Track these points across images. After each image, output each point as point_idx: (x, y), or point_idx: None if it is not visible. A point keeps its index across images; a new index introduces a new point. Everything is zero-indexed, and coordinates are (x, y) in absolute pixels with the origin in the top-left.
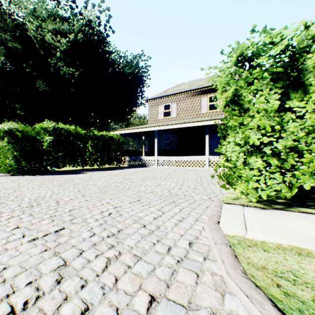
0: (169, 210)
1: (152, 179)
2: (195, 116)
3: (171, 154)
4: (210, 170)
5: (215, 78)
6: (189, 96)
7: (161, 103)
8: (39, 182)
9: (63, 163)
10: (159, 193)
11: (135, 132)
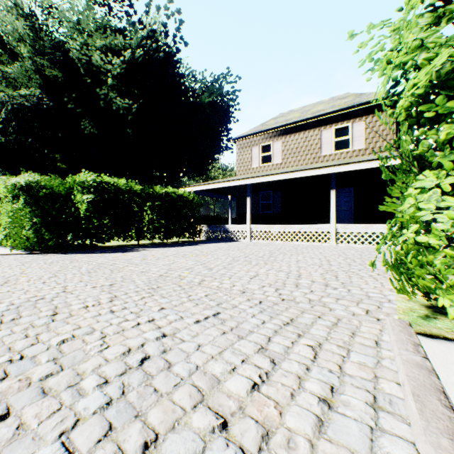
0: (286, 353)
1: (243, 264)
2: (312, 161)
3: (271, 221)
4: (340, 248)
5: (345, 99)
6: (301, 129)
7: (256, 142)
8: (59, 266)
9: (107, 235)
10: (257, 294)
11: (217, 189)
